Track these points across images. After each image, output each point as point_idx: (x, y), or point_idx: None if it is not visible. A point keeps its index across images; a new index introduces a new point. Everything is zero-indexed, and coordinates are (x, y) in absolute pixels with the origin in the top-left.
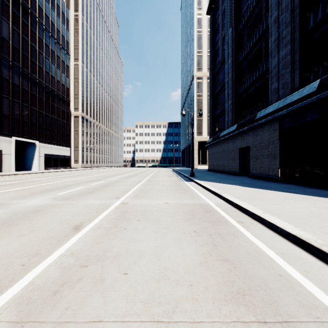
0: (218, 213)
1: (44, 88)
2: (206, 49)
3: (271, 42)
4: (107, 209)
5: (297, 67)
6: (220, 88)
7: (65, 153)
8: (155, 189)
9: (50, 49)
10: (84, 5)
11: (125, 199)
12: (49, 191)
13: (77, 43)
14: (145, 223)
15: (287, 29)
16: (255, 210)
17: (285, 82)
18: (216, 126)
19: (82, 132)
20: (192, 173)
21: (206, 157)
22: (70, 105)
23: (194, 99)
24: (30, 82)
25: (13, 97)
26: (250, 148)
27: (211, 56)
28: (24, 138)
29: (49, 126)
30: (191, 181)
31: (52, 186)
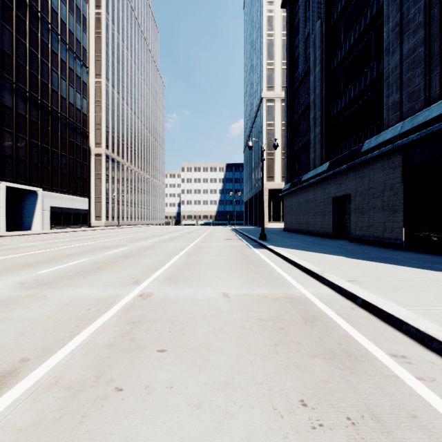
0: (335, 325)
1: (50, 113)
2: (280, 60)
3: (387, 30)
4: (105, 314)
5: (436, 64)
6: (302, 112)
7: (81, 206)
8: (206, 263)
9: (60, 59)
10: (110, 0)
11: (150, 285)
12: (26, 267)
13: (99, 52)
14: (175, 362)
15: (418, 5)
16: (422, 322)
17: (414, 91)
18: (295, 167)
19: (107, 177)
20: (263, 235)
21: (279, 211)
22: (90, 139)
23: (263, 130)
24: (29, 104)
25: (3, 125)
26: (351, 197)
27: (289, 66)
28: (19, 183)
29: (57, 168)
30: (263, 248)
31: (39, 257)
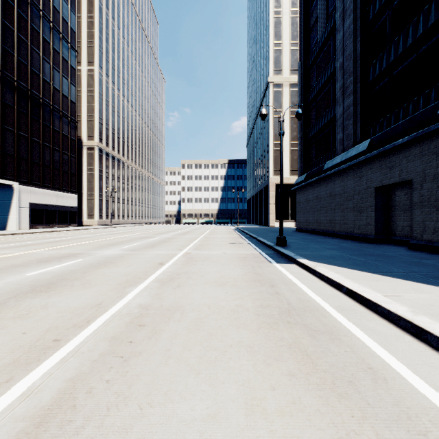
0: None
1: (30, 97)
2: (289, 40)
3: None
4: None
5: None
6: (322, 86)
7: (68, 203)
8: (188, 319)
9: (42, 37)
10: None
11: None
12: None
13: (91, 38)
14: None
15: None
16: None
17: None
18: (312, 155)
19: (100, 172)
20: (282, 239)
21: (287, 208)
22: (82, 131)
23: (269, 118)
24: (1, 85)
25: None
26: (413, 184)
27: (303, 35)
28: None
29: (39, 160)
30: (289, 262)
31: None
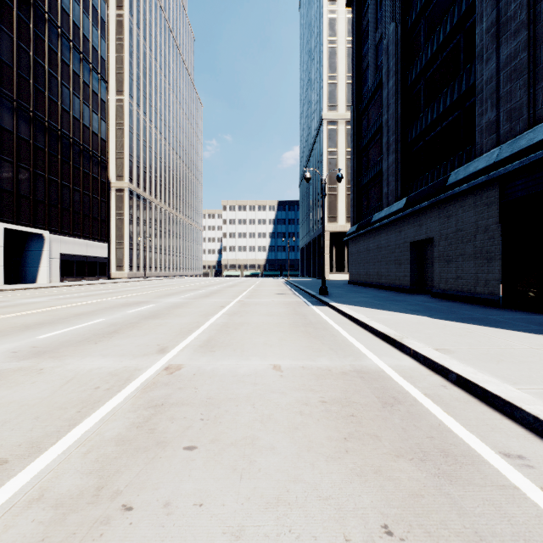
0: (423, 410)
1: (60, 138)
2: (344, 72)
3: (480, 32)
4: (117, 394)
5: None
6: (372, 136)
7: (98, 253)
8: (252, 325)
9: (72, 71)
10: None
11: (179, 355)
12: (23, 330)
13: (120, 63)
14: (208, 465)
15: None
16: (541, 407)
17: (515, 107)
18: (364, 205)
19: (130, 218)
20: (323, 289)
21: (343, 259)
22: (110, 170)
23: (323, 159)
24: (33, 127)
25: (1, 152)
26: (434, 241)
27: (355, 79)
28: (21, 225)
29: (69, 206)
30: (324, 305)
31: (41, 318)
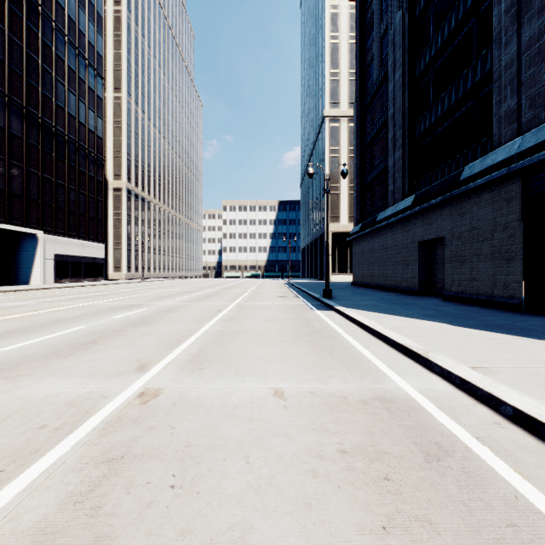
0: (484, 468)
1: (55, 135)
2: (347, 69)
3: (498, 14)
4: (65, 438)
5: None
6: (376, 132)
7: (95, 253)
8: (250, 334)
9: (67, 66)
10: None
11: (160, 374)
12: None
13: (118, 60)
14: None
15: None
16: None
17: (539, 93)
18: (368, 204)
19: (128, 218)
20: (327, 291)
21: (346, 260)
22: (107, 169)
23: (325, 158)
24: (26, 123)
25: None
26: (445, 240)
27: (359, 74)
28: (13, 224)
29: (64, 205)
30: (329, 309)
31: (16, 324)
